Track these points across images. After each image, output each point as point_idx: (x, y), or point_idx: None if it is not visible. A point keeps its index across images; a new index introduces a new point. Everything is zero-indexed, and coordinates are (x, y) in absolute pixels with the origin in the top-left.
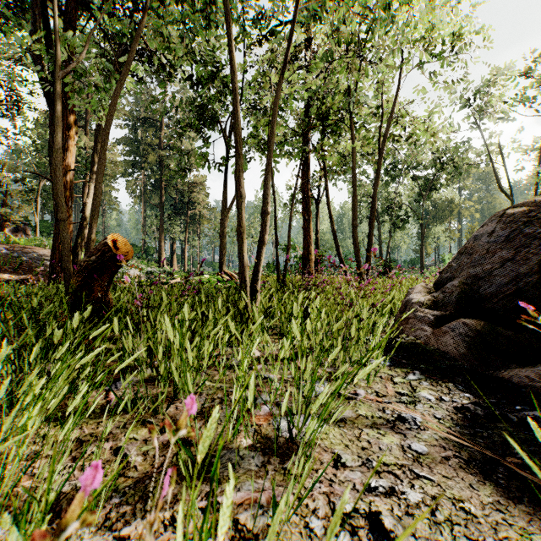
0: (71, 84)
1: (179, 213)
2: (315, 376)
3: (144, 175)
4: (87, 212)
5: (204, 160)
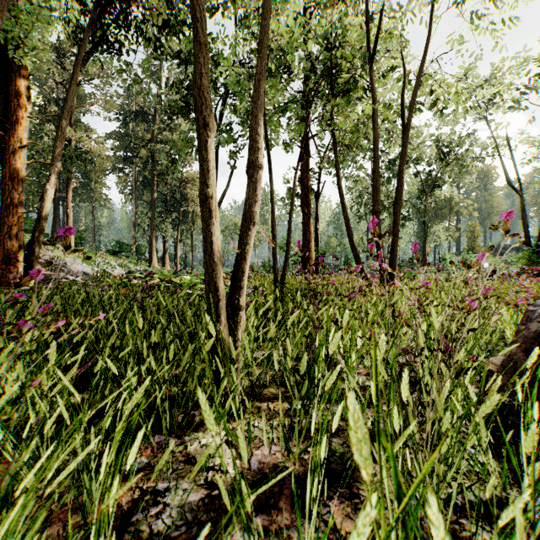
0: None
1: (171, 210)
2: None
3: (135, 171)
4: (47, 200)
5: (191, 144)
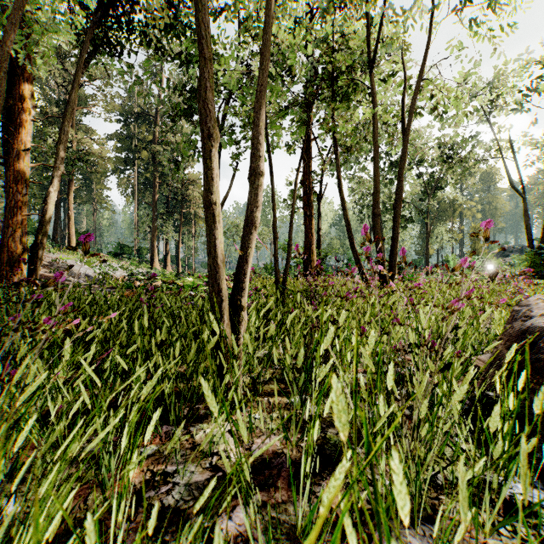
0: None
1: (173, 212)
2: None
3: (136, 172)
4: (50, 203)
5: (193, 147)
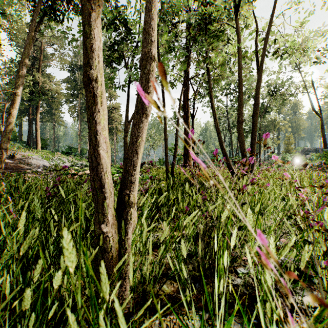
0: None
1: None
2: None
3: (80, 102)
4: (13, 117)
5: (112, 82)
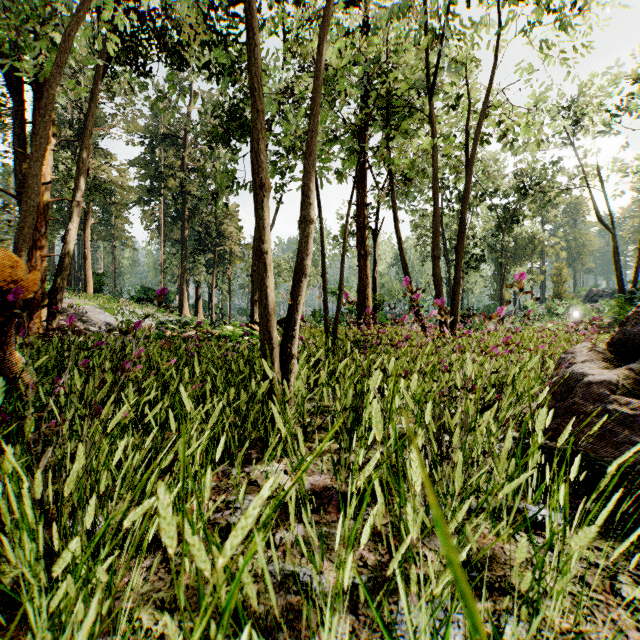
0: (15, 38)
1: (205, 250)
2: (446, 633)
3: (162, 204)
4: (71, 242)
5: (231, 177)
